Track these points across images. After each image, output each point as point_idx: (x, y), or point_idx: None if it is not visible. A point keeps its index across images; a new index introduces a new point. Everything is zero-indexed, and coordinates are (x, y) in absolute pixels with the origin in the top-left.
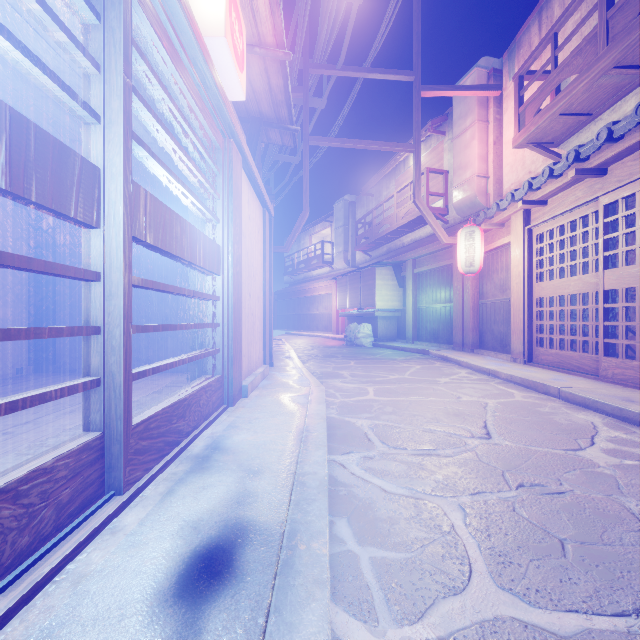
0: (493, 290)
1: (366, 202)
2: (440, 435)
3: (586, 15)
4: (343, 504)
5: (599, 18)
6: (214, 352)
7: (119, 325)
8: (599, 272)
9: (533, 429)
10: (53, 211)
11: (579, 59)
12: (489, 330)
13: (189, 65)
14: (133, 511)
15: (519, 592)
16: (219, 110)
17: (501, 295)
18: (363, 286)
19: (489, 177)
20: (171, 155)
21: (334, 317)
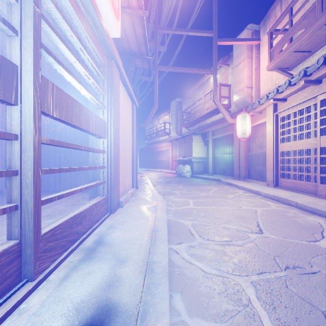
0: (256, 147)
1: (187, 102)
2: (233, 231)
3: None
4: (178, 281)
5: None
6: (102, 183)
7: (31, 169)
8: (317, 137)
9: (286, 227)
10: None
11: (305, 21)
12: (253, 169)
13: (84, 11)
14: (38, 293)
15: None
16: (104, 42)
17: (260, 150)
18: (186, 145)
19: (253, 87)
20: (79, 71)
21: (170, 161)
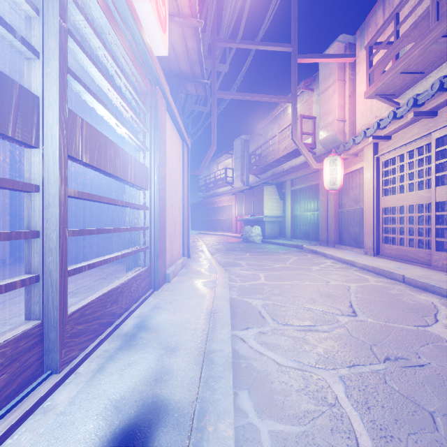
0: (349, 202)
1: (257, 140)
2: (317, 313)
3: None
4: (244, 376)
5: (431, 0)
6: (143, 249)
7: (55, 230)
8: (431, 188)
9: (388, 308)
10: None
11: (415, 31)
12: (346, 231)
13: (121, 23)
14: (66, 389)
15: None
16: (147, 62)
17: (355, 206)
18: (255, 199)
19: (346, 121)
20: (112, 100)
21: (234, 221)
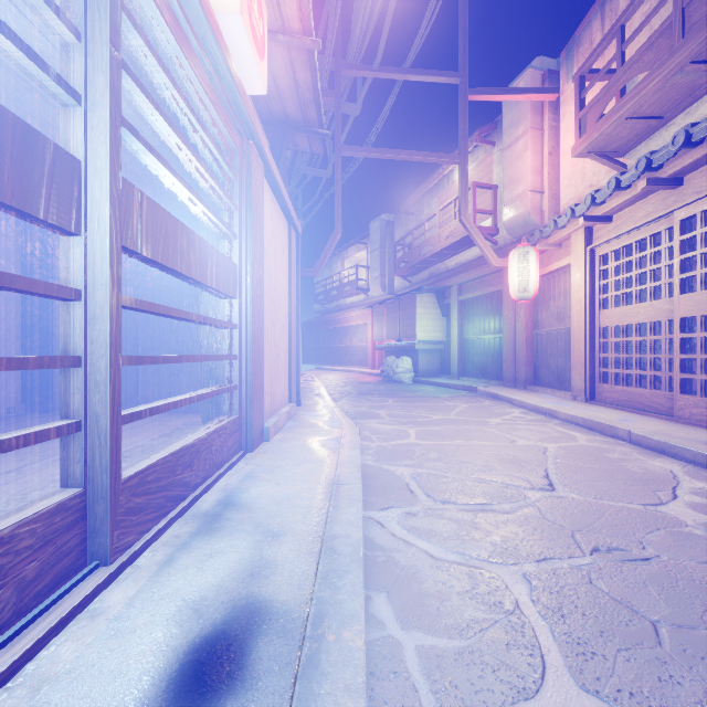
0: (549, 319)
1: (405, 222)
2: (495, 486)
3: (658, 3)
4: (382, 574)
5: (674, 6)
6: (230, 389)
7: (105, 355)
8: (674, 297)
9: (603, 479)
10: (14, 209)
11: (650, 54)
12: (545, 364)
13: (198, 47)
14: (121, 587)
15: (608, 696)
16: (235, 105)
17: (559, 324)
18: (402, 315)
19: (544, 192)
20: (182, 161)
21: (370, 350)
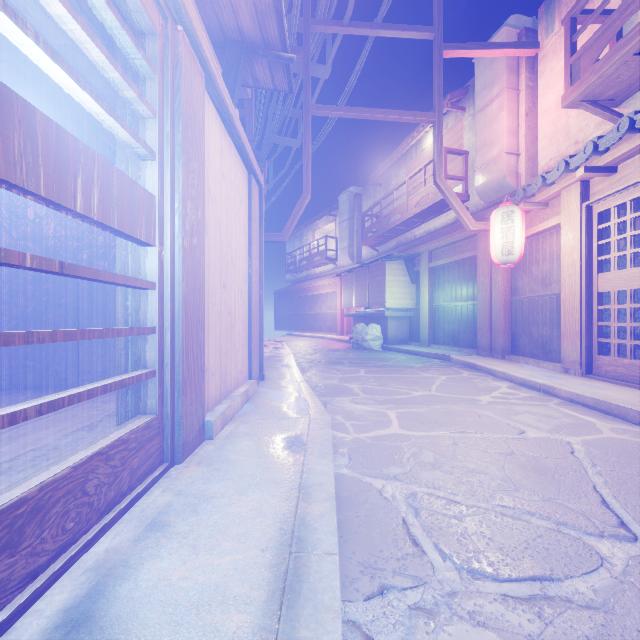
0: (531, 284)
1: (373, 193)
2: (539, 528)
3: None
4: None
5: None
6: (138, 378)
7: None
8: None
9: None
10: None
11: None
12: (526, 332)
13: None
14: None
15: None
16: None
17: (543, 290)
18: (371, 283)
19: (520, 154)
20: (100, 74)
21: (338, 317)
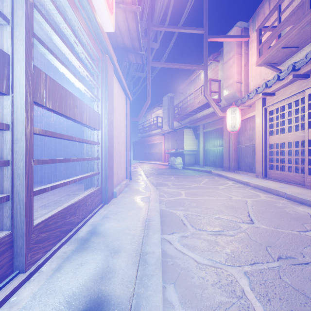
0: (245, 140)
1: (179, 97)
2: (224, 221)
3: None
4: (171, 272)
5: None
6: (96, 174)
7: (22, 159)
8: (305, 130)
9: (276, 217)
10: None
11: (293, 17)
12: (243, 160)
13: (78, 4)
14: (30, 285)
15: None
16: (98, 36)
17: (249, 142)
18: (177, 138)
19: (242, 83)
20: (75, 65)
21: (163, 154)
